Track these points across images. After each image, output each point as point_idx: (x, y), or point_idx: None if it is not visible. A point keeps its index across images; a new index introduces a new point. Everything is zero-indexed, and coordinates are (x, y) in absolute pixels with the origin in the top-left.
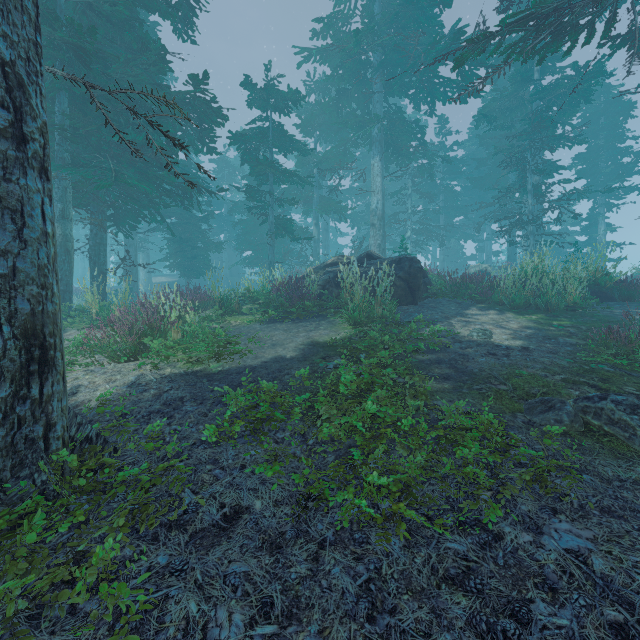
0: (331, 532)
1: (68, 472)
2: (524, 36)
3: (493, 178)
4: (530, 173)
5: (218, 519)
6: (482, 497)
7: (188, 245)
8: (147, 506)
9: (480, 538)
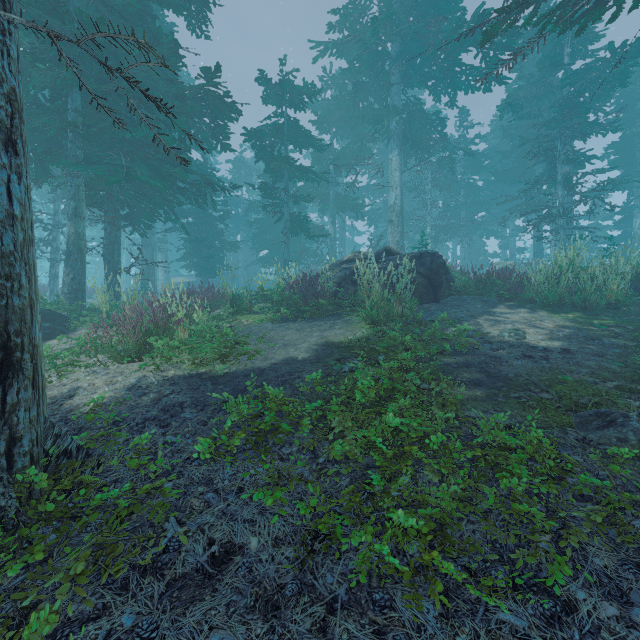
0: (343, 588)
1: (37, 493)
2: (562, 2)
3: (518, 171)
4: (560, 163)
5: (204, 562)
6: (539, 544)
7: (204, 245)
8: (114, 546)
9: (544, 608)
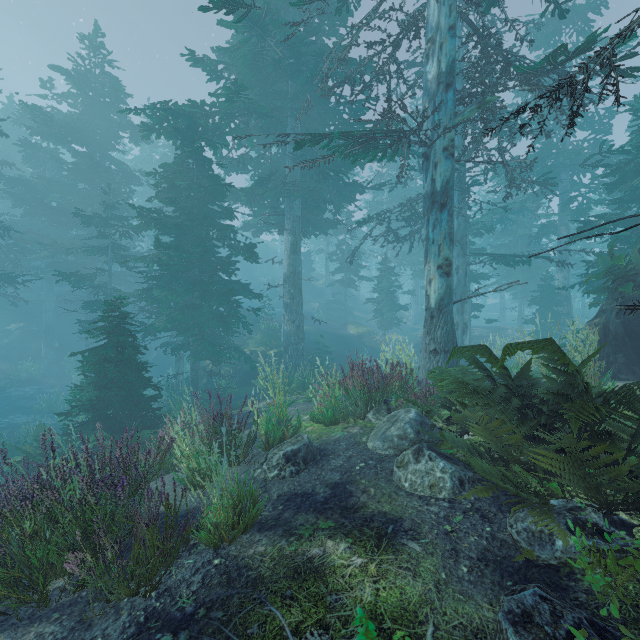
0: None
1: None
2: None
3: None
4: None
5: None
6: None
7: None
8: None
9: None
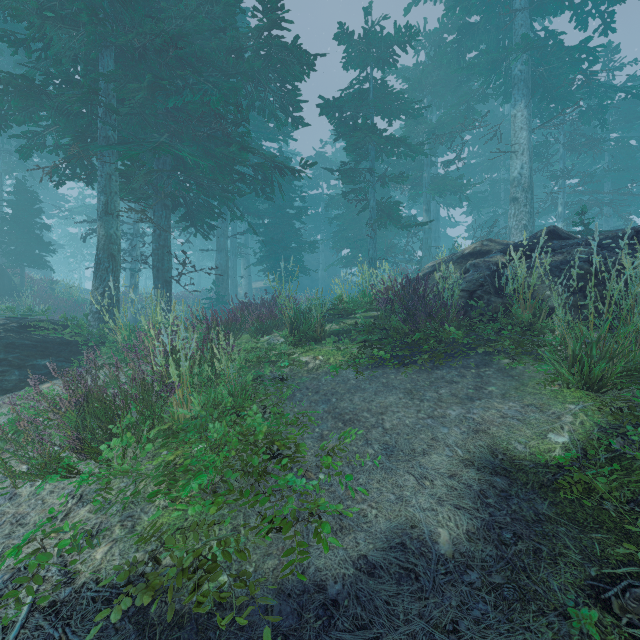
0: None
1: None
2: None
3: None
4: None
5: None
6: None
7: (279, 246)
8: None
9: None
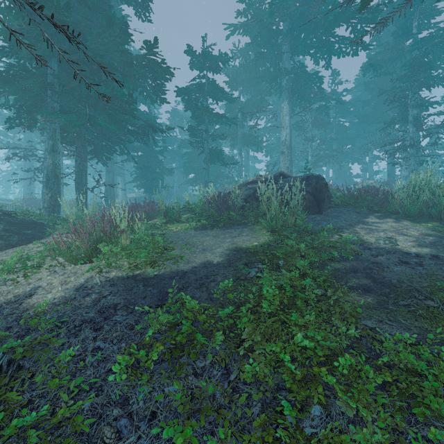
0: None
1: None
2: None
3: (376, 115)
4: (411, 107)
5: None
6: None
7: (149, 171)
8: None
9: None
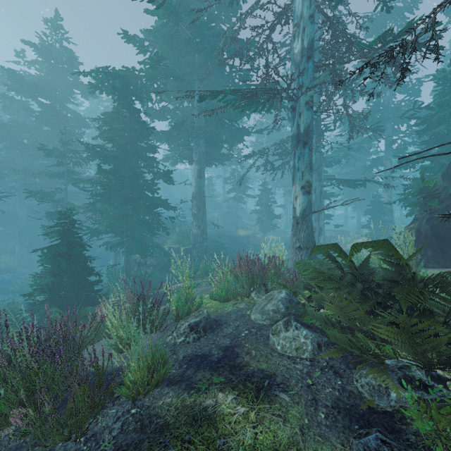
0: None
1: None
2: None
3: None
4: None
5: None
6: None
7: None
8: None
9: None
